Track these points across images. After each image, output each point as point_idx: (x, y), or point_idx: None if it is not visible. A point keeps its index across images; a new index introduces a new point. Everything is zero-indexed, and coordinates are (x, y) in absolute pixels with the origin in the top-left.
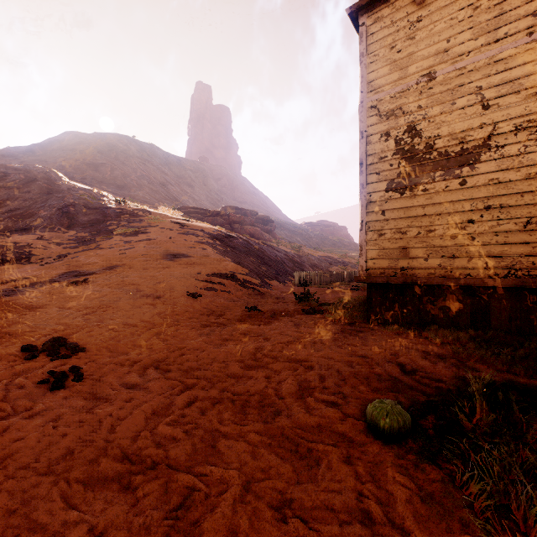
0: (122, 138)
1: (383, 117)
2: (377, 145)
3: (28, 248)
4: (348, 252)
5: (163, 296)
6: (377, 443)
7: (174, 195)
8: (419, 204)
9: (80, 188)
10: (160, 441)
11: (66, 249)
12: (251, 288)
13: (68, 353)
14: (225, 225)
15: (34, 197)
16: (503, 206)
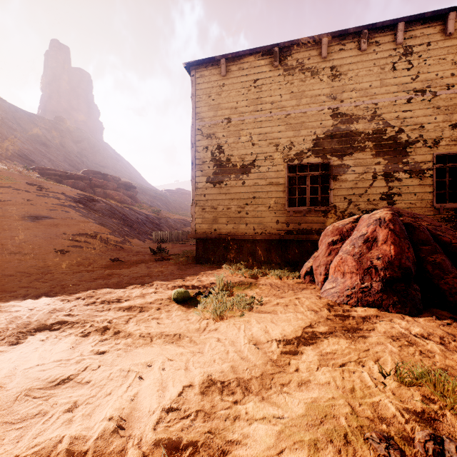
0: None
1: (204, 137)
2: (201, 153)
3: None
4: None
5: (31, 253)
6: (175, 304)
7: (26, 153)
8: (223, 192)
9: None
10: (65, 318)
11: None
12: (114, 245)
13: None
14: (87, 188)
15: None
16: (260, 197)
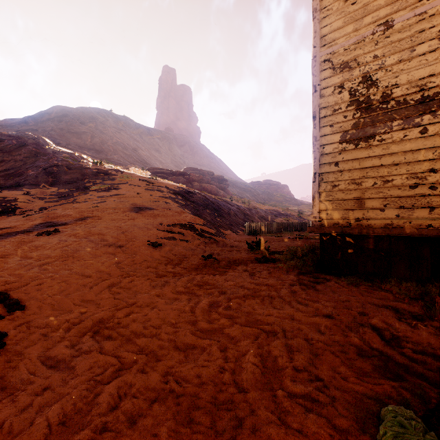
0: (101, 112)
1: (336, 70)
2: (330, 98)
3: (15, 202)
4: (290, 206)
5: (124, 245)
6: None
7: (144, 158)
8: (375, 154)
9: (64, 152)
10: None
11: (47, 203)
12: (207, 237)
13: (4, 312)
14: (186, 183)
15: (24, 159)
16: None
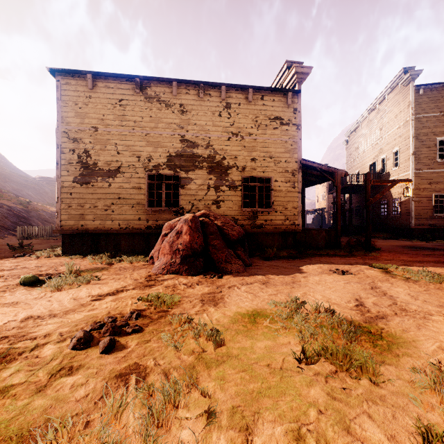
0: None
1: (71, 140)
2: (67, 155)
3: None
4: None
5: None
6: (22, 287)
7: None
8: (90, 192)
9: None
10: None
11: None
12: None
13: None
14: None
15: None
16: (124, 198)
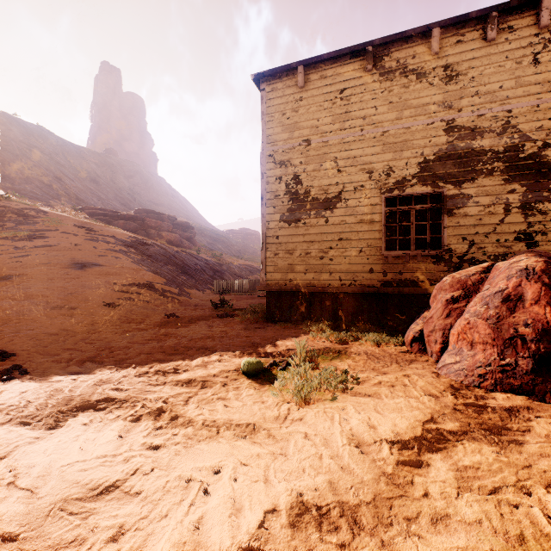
0: None
1: (277, 165)
2: (273, 185)
3: None
4: None
5: (78, 307)
6: (244, 378)
7: (75, 191)
8: (301, 233)
9: None
10: (113, 393)
11: None
12: (170, 297)
13: None
14: (139, 230)
15: None
16: (348, 239)
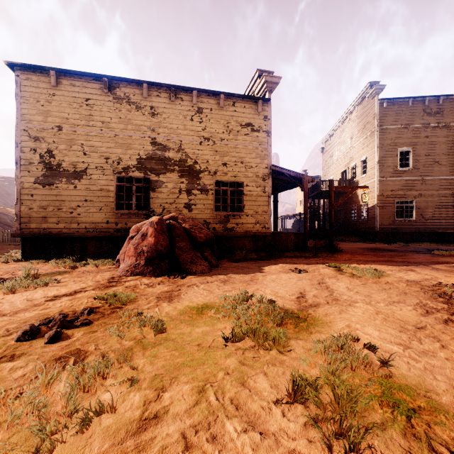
0: None
1: (32, 139)
2: (28, 154)
3: None
4: None
5: None
6: None
7: None
8: (54, 194)
9: None
10: None
11: None
12: None
13: None
14: None
15: None
16: (92, 201)
